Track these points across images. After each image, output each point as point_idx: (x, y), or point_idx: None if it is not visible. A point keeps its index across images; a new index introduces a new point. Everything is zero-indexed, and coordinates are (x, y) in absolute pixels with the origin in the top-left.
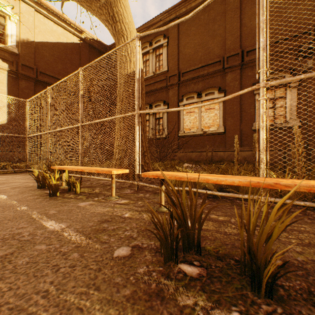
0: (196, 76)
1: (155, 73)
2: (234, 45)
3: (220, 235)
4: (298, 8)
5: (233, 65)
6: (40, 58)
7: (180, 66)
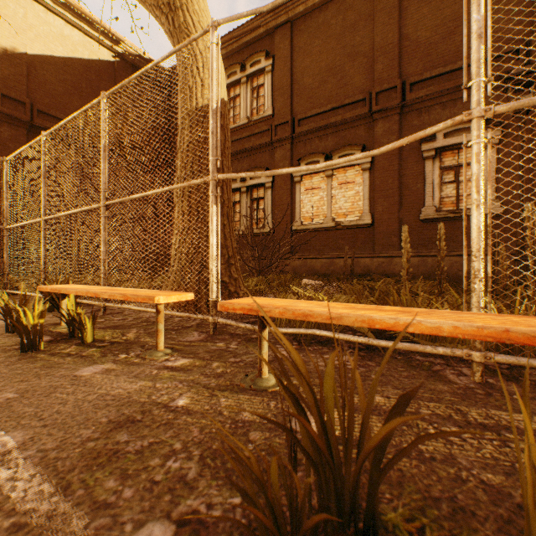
0: (322, 124)
1: (250, 118)
2: (389, 71)
3: (409, 462)
4: (497, 9)
5: (386, 107)
6: (39, 85)
7: (295, 108)
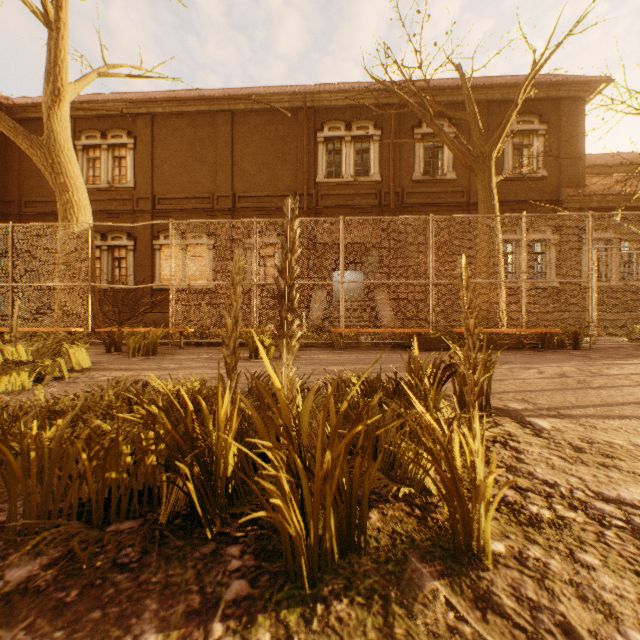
0: (179, 208)
1: (113, 184)
2: (226, 184)
3: None
4: (284, 168)
5: (224, 209)
6: None
7: (157, 187)
